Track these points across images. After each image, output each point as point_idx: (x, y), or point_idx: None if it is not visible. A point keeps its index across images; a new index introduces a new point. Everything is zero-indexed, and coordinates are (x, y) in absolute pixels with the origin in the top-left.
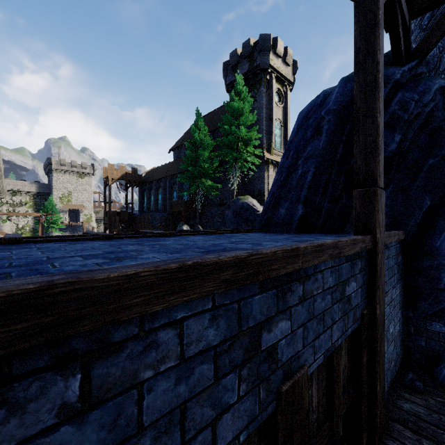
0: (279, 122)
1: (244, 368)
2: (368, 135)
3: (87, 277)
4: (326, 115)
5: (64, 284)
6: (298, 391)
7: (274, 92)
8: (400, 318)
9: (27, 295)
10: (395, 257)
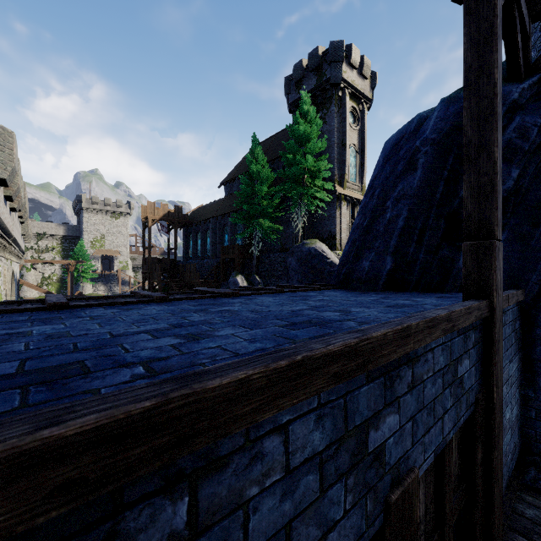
0: (354, 148)
1: (350, 475)
2: (482, 174)
3: (200, 387)
4: (422, 145)
5: (178, 397)
6: (408, 500)
7: (347, 112)
8: (518, 399)
9: (144, 415)
10: (512, 323)
